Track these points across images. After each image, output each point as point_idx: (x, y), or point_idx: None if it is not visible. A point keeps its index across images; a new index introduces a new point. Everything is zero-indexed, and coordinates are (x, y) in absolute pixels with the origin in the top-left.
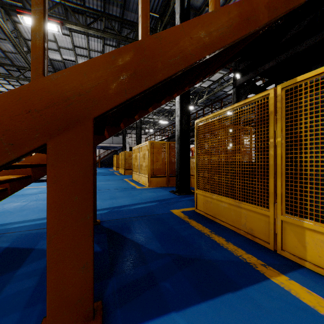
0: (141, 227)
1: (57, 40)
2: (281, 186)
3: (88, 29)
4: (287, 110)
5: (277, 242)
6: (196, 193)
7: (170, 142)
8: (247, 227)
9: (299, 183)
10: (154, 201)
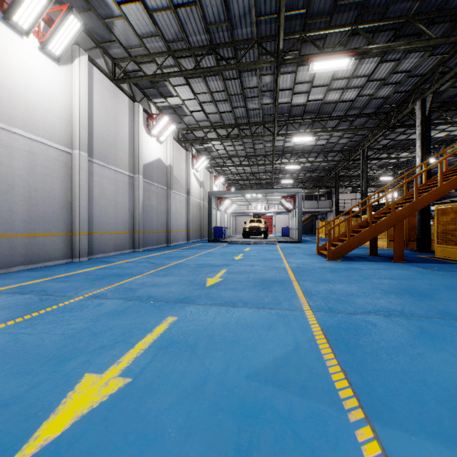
0: None
1: None
2: None
3: (332, 131)
4: None
5: None
6: (435, 246)
7: None
8: None
9: None
10: None
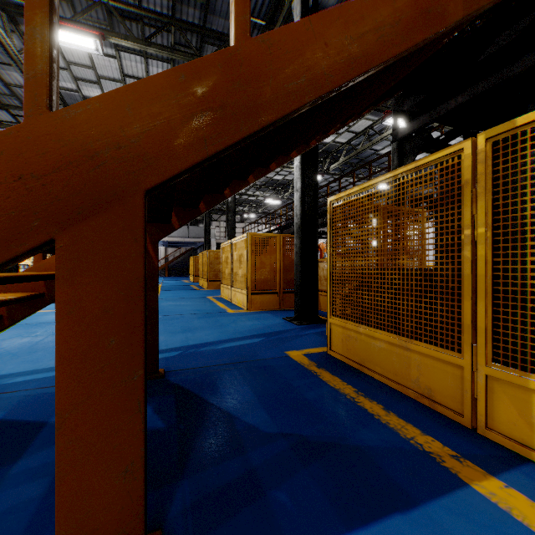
0: (235, 383)
1: (96, 65)
2: (485, 314)
3: (146, 45)
4: (496, 177)
5: (477, 414)
6: (330, 322)
7: (284, 235)
8: (421, 384)
9: (519, 308)
10: (258, 335)
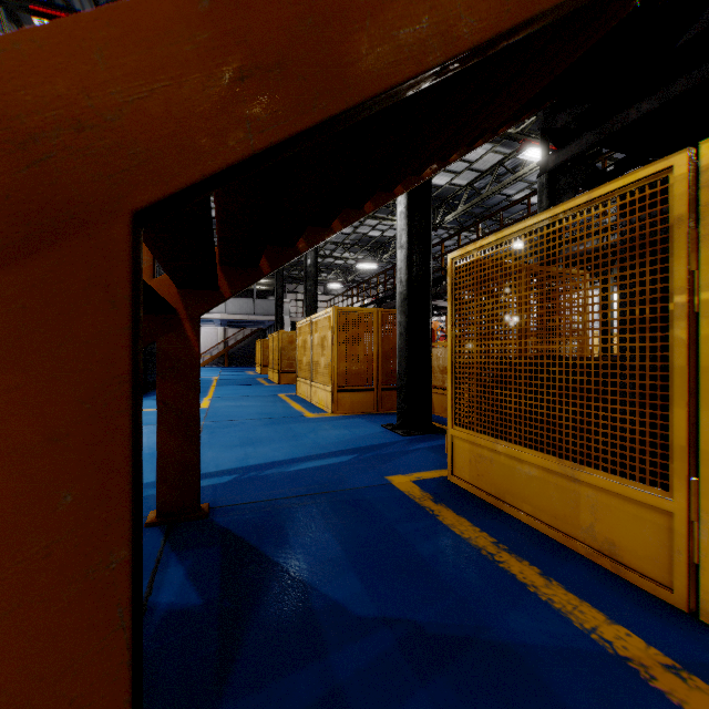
0: (312, 527)
1: None
2: None
3: None
4: None
5: (697, 591)
6: (451, 434)
7: (383, 310)
8: (597, 535)
9: None
10: (346, 451)
